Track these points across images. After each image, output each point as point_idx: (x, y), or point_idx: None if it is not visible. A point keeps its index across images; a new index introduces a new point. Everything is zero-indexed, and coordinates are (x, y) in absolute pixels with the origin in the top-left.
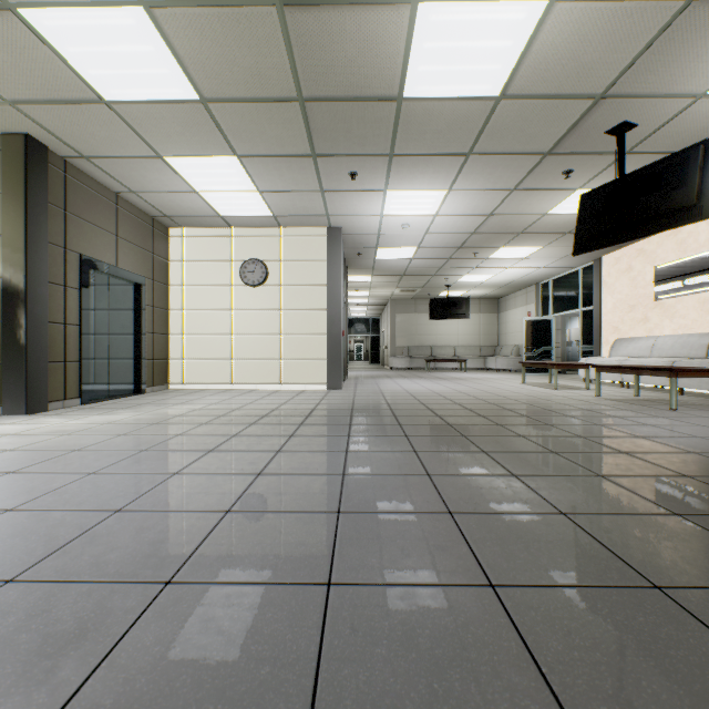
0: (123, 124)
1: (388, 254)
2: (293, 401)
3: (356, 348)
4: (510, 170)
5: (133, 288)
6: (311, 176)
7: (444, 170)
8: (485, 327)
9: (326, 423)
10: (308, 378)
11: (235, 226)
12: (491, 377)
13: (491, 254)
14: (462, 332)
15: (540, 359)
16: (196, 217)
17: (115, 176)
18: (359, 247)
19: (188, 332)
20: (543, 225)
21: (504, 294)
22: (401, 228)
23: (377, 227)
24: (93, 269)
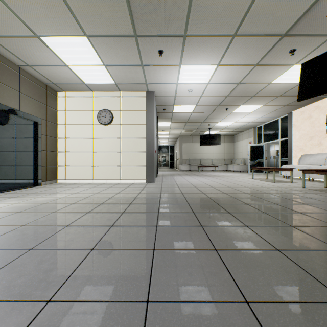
0: (3, 5)
1: (179, 109)
2: (124, 191)
3: (162, 160)
4: (257, 49)
5: (33, 124)
6: (135, 53)
7: (217, 48)
8: (227, 149)
9: (141, 211)
10: (136, 176)
11: (94, 91)
12: (232, 175)
13: (234, 109)
14: (215, 152)
15: (257, 165)
16: (71, 84)
17: (14, 53)
18: (164, 105)
19: (68, 151)
20: (267, 91)
21: (237, 133)
22: (188, 93)
23: (174, 92)
24: (2, 111)
